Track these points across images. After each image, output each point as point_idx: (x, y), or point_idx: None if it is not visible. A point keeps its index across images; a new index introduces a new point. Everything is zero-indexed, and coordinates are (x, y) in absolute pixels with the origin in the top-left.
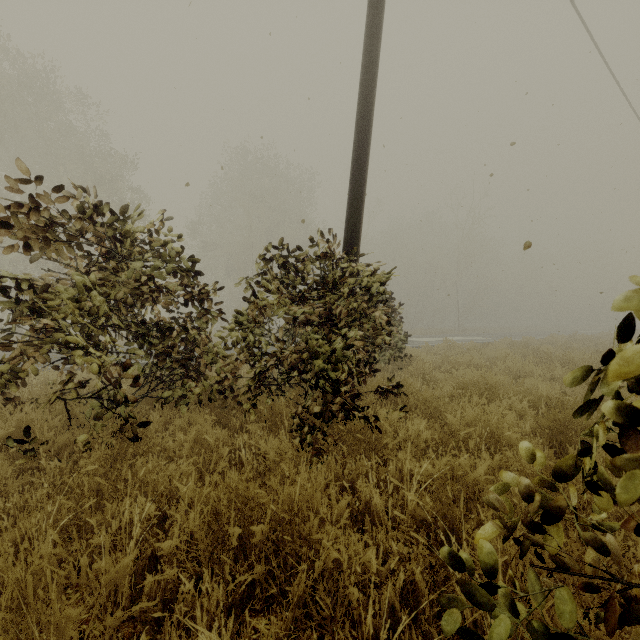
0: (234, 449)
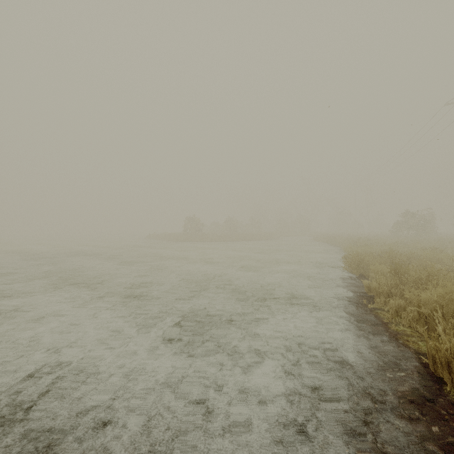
0: None
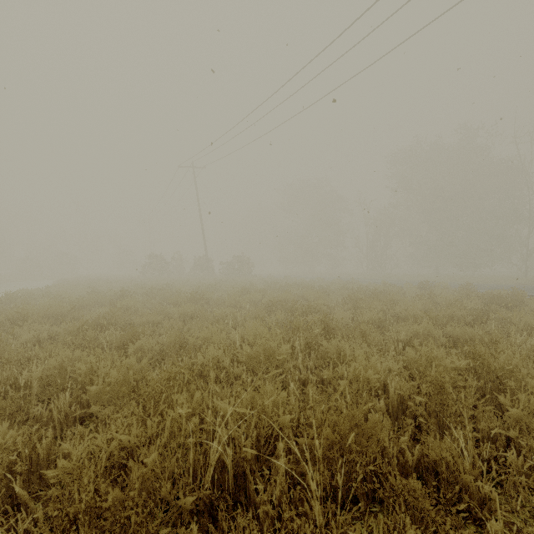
0: None
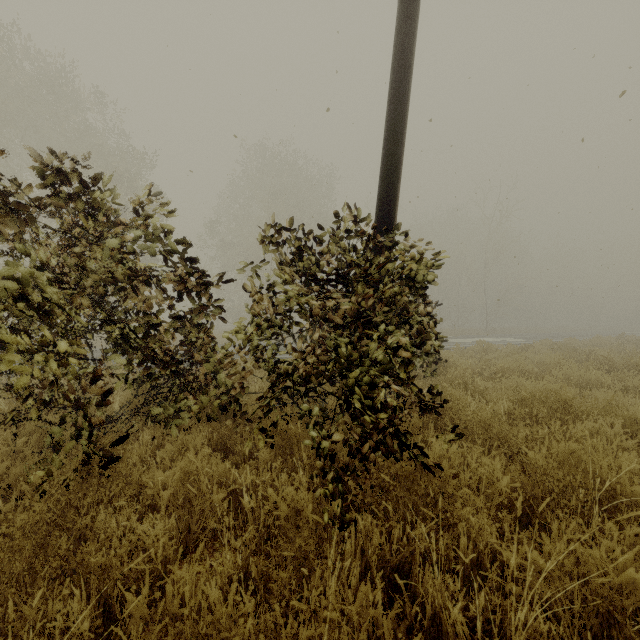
0: (236, 488)
